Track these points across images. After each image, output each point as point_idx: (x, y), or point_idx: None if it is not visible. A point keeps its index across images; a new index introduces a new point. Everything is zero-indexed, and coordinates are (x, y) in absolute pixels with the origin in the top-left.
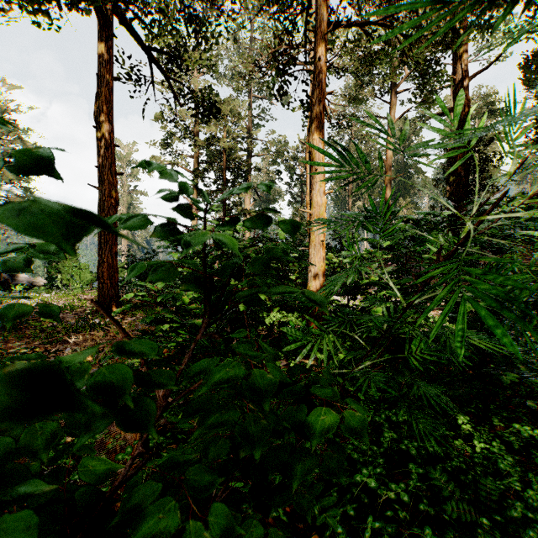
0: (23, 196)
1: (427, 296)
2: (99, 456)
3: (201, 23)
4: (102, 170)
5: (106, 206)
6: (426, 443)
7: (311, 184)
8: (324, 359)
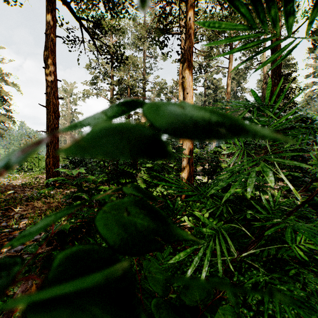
0: (5, 114)
1: None
2: None
3: (113, 3)
4: (48, 95)
5: (51, 118)
6: None
7: None
8: (221, 267)
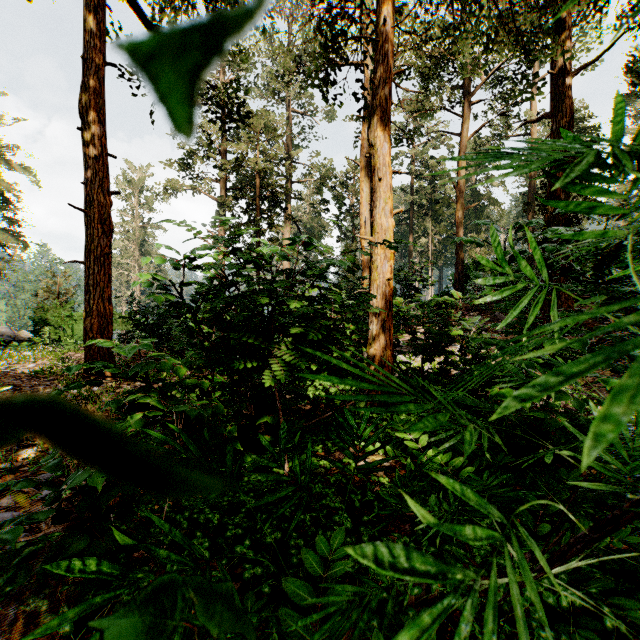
0: (7, 229)
1: None
2: None
3: None
4: (90, 187)
5: (95, 235)
6: None
7: (373, 200)
8: None
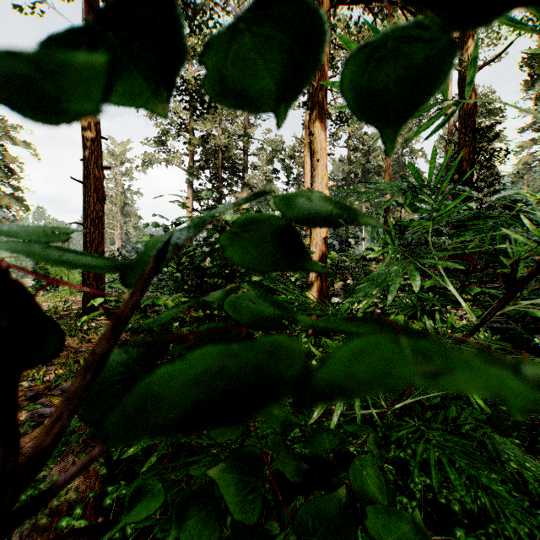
0: (12, 194)
1: (510, 306)
2: (38, 518)
3: (194, 10)
4: (87, 163)
5: (91, 202)
6: (511, 535)
7: (312, 176)
8: (358, 410)
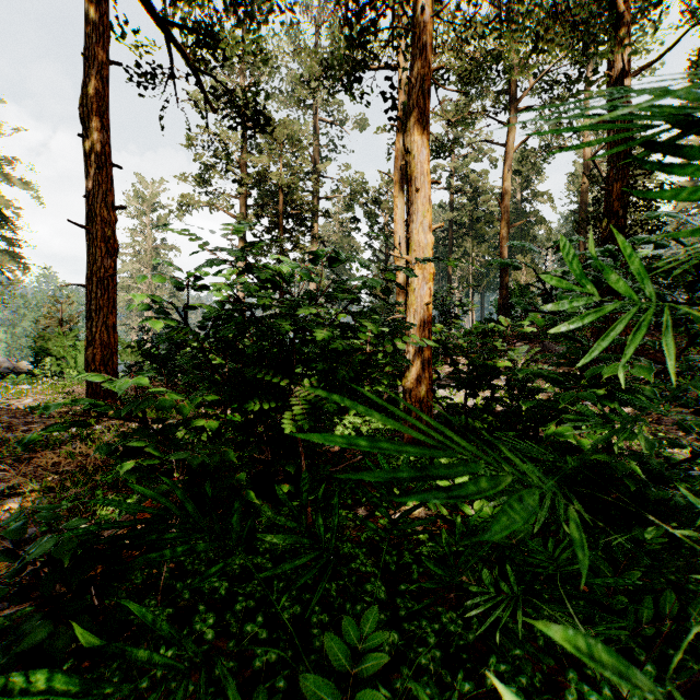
0: (6, 250)
1: None
2: None
3: None
4: (92, 201)
5: (98, 255)
6: None
7: (409, 214)
8: None
